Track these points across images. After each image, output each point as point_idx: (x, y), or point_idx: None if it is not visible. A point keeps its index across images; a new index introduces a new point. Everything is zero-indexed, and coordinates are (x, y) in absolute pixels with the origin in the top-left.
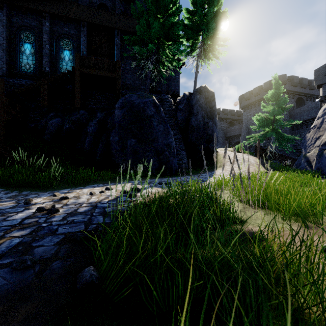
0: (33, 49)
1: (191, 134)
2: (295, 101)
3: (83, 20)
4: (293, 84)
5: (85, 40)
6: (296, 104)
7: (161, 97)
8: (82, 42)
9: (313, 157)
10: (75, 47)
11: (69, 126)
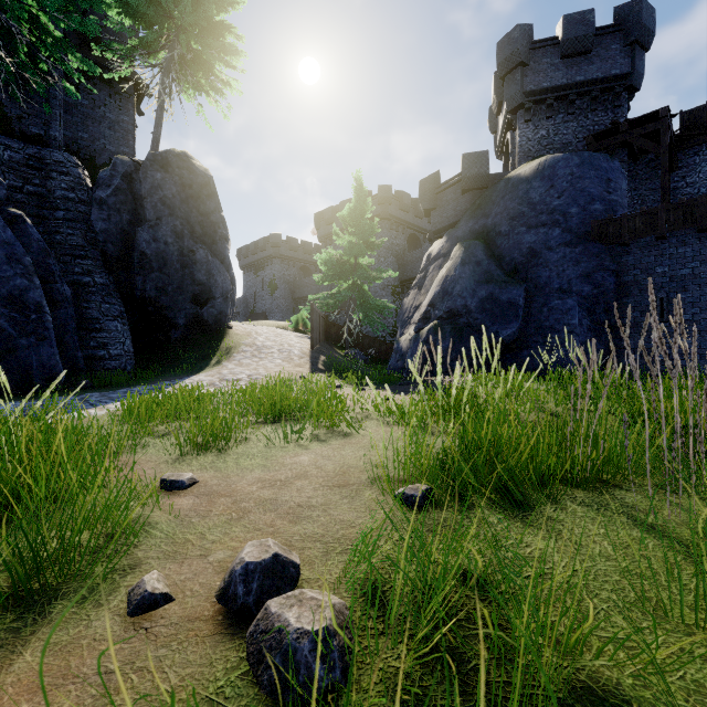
0: None
1: (142, 277)
2: (408, 240)
3: None
4: (402, 207)
5: None
6: (409, 246)
7: (40, 154)
8: None
9: (407, 344)
10: None
11: None
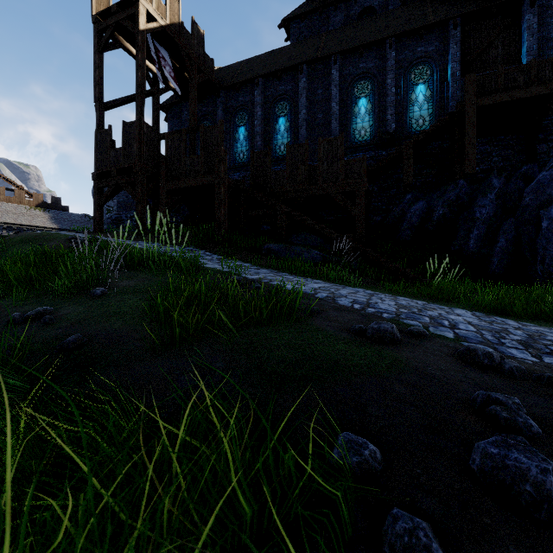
0: (370, 104)
1: None
2: None
3: (455, 16)
4: None
5: (457, 51)
6: None
7: None
8: (451, 57)
9: None
10: (436, 73)
11: (443, 212)
